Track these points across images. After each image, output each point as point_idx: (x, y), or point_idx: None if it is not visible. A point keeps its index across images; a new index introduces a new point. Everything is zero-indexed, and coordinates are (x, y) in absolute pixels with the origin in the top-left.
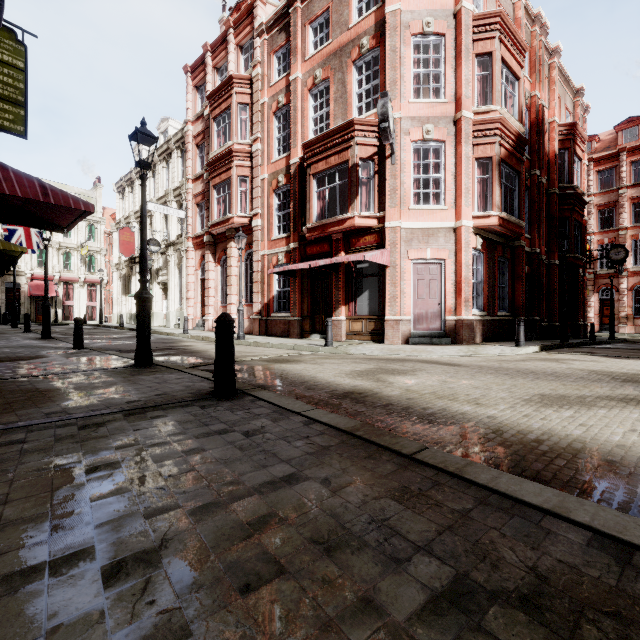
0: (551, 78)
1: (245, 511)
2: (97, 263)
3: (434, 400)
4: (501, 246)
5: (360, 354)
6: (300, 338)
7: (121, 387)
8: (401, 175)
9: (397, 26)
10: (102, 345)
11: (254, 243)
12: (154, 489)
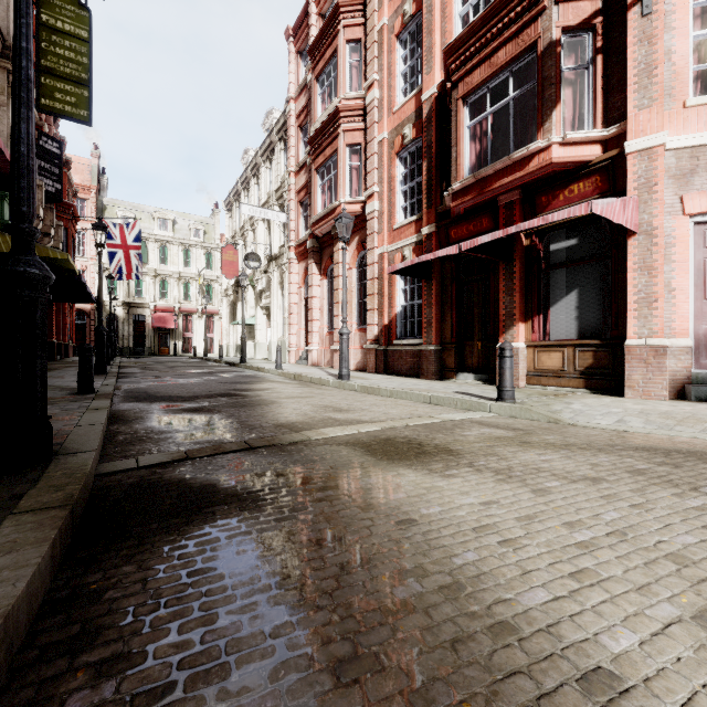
0: None
1: None
2: (214, 293)
3: None
4: None
5: (595, 426)
6: (439, 379)
7: None
8: (664, 37)
9: None
10: (149, 385)
11: (368, 238)
12: None
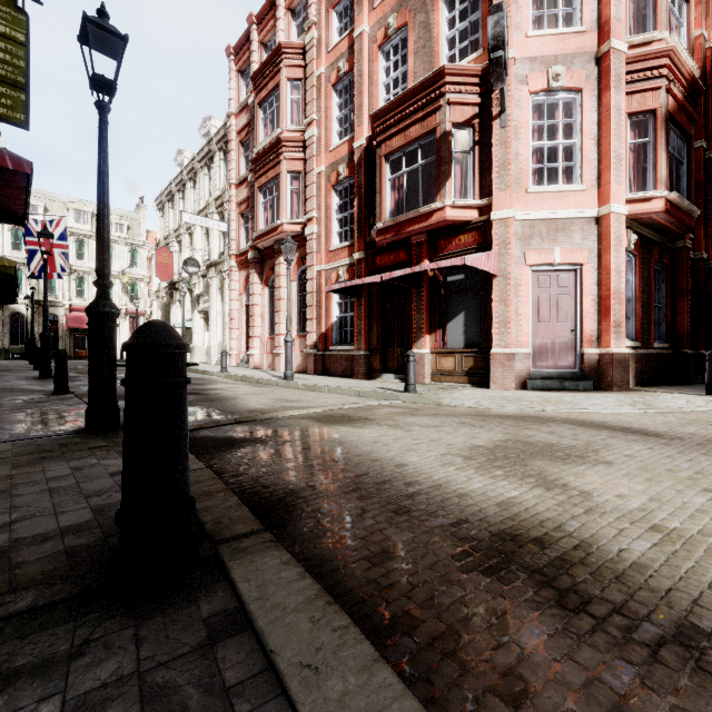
0: None
1: None
2: (140, 292)
3: None
4: (658, 247)
5: (461, 406)
6: (367, 379)
7: None
8: (515, 143)
9: None
10: None
11: (308, 256)
12: None
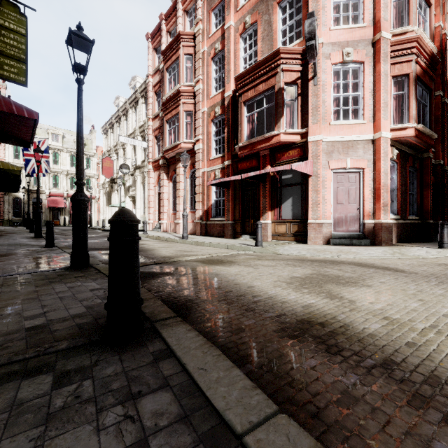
0: None
1: None
2: (92, 184)
3: None
4: (411, 157)
5: (289, 254)
6: (233, 238)
7: (9, 306)
8: (322, 95)
9: None
10: None
11: (196, 163)
12: None
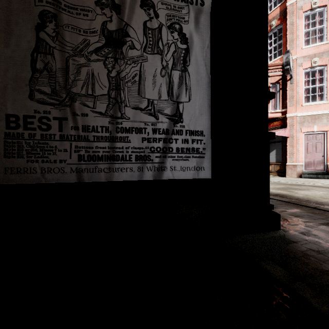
0: None
1: None
2: None
3: (321, 199)
4: None
5: (273, 181)
6: None
7: None
8: (296, 88)
9: (294, 11)
10: None
11: None
12: None
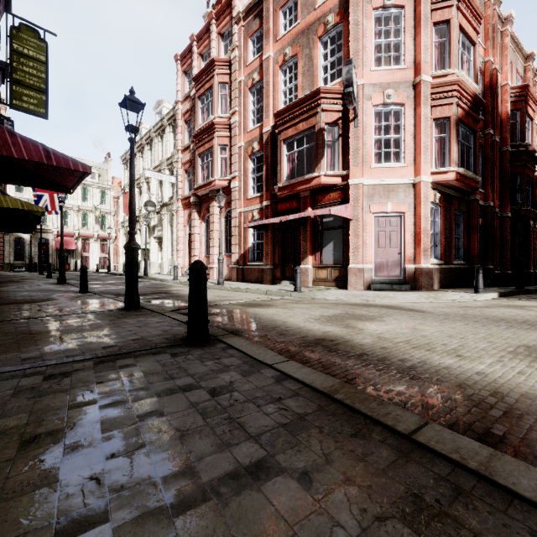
0: (504, 44)
1: (193, 536)
2: (108, 222)
3: (410, 350)
4: (457, 200)
5: (326, 299)
6: (272, 284)
7: (104, 330)
8: (363, 137)
9: (360, 1)
10: (105, 289)
11: (232, 202)
12: (86, 480)
